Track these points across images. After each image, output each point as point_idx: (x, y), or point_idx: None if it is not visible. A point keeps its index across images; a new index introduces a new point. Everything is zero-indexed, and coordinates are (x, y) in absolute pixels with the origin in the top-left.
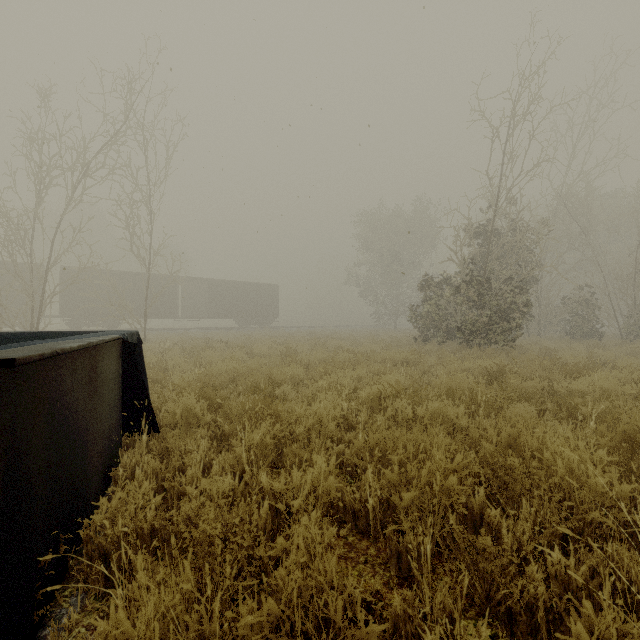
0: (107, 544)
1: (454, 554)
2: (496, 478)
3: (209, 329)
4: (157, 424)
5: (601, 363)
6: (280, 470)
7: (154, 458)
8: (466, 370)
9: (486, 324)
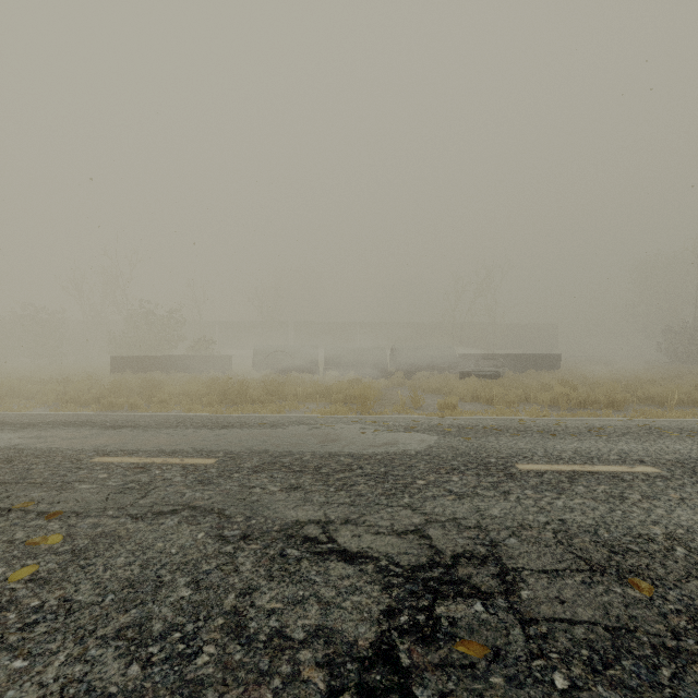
0: None
1: None
2: None
3: None
4: None
5: None
6: None
7: None
8: None
9: (695, 354)
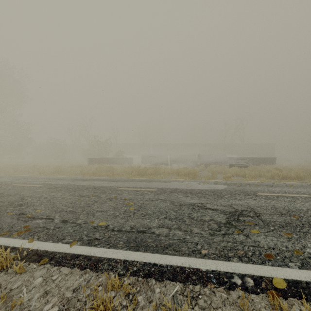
0: None
1: None
2: None
3: None
4: None
5: None
6: None
7: None
8: None
9: None
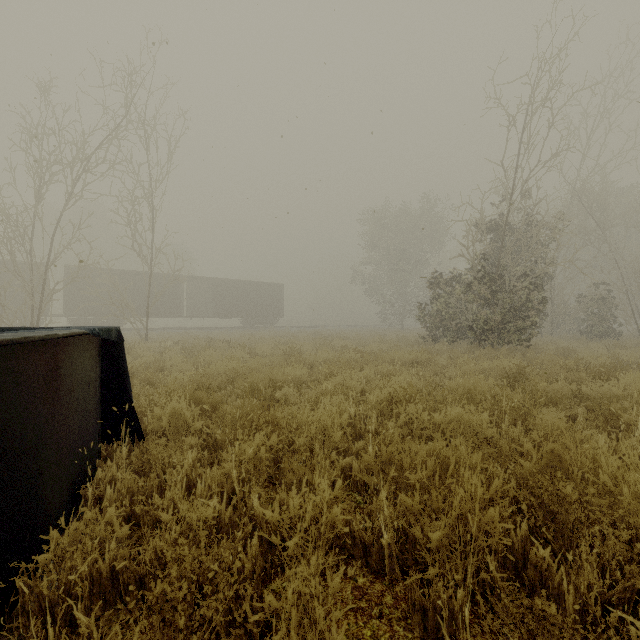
0: (51, 594)
1: (498, 614)
2: (537, 504)
3: (213, 328)
4: (142, 431)
5: (624, 364)
6: (277, 489)
7: (136, 470)
8: (481, 371)
9: (499, 323)
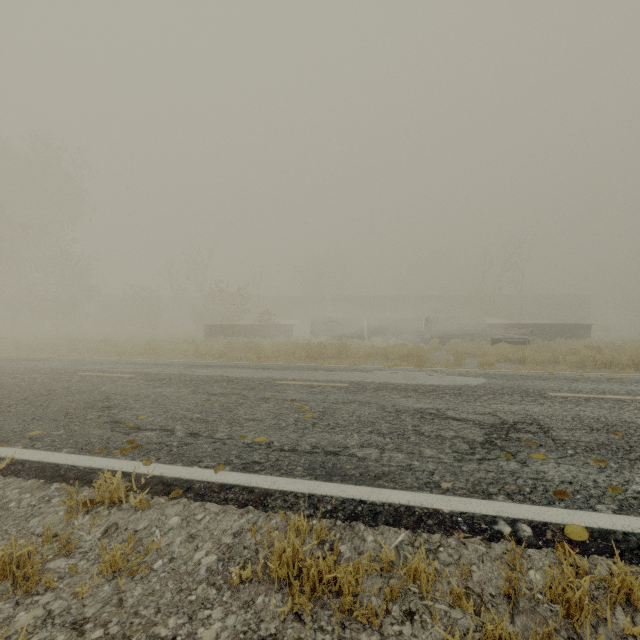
0: None
1: None
2: None
3: None
4: None
5: None
6: None
7: None
8: None
9: None
